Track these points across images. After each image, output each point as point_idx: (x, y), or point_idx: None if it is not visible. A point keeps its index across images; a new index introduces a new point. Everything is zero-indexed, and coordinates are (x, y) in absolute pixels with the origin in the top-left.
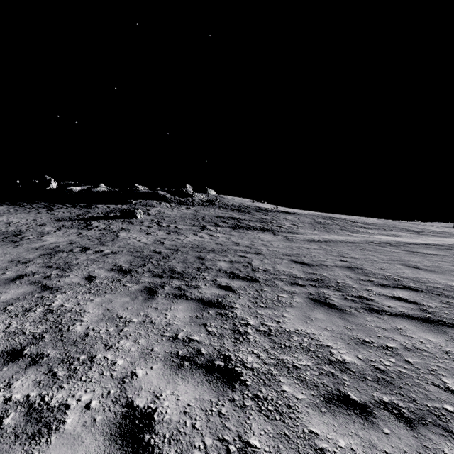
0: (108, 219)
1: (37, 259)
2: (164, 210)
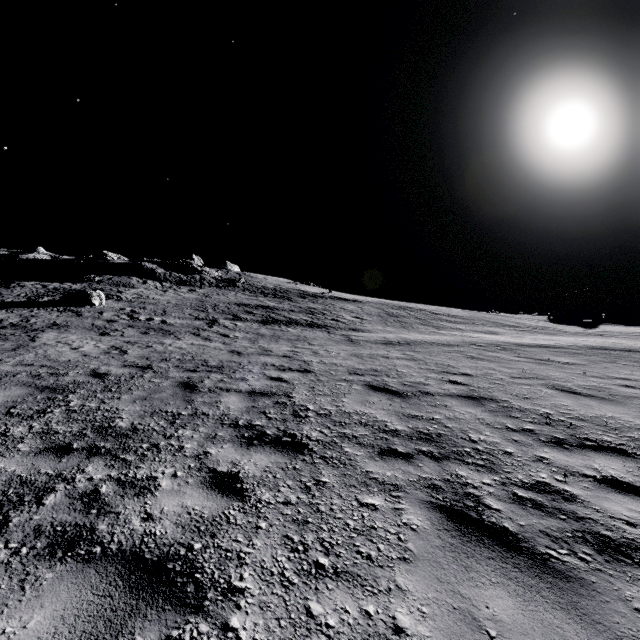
0: (33, 307)
1: None
2: (150, 293)
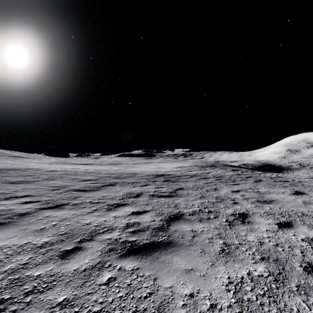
0: None
1: (59, 164)
2: None
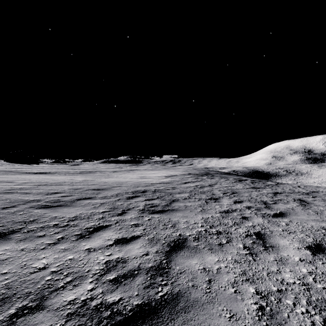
0: None
1: None
2: None
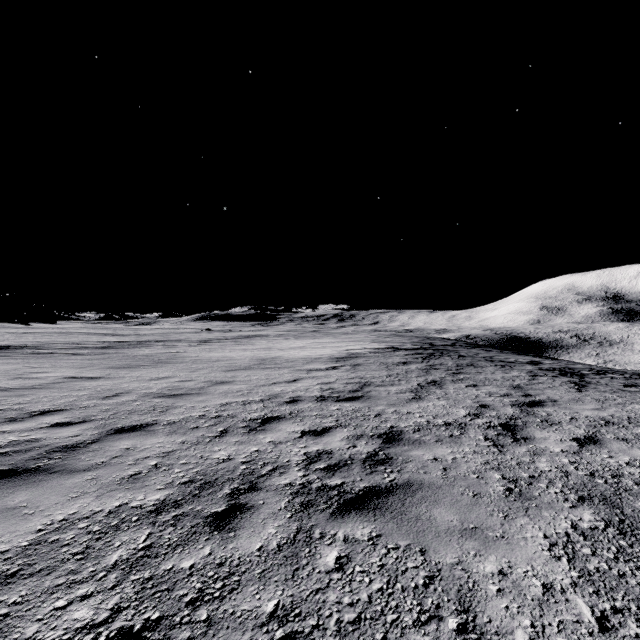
0: None
1: None
2: None
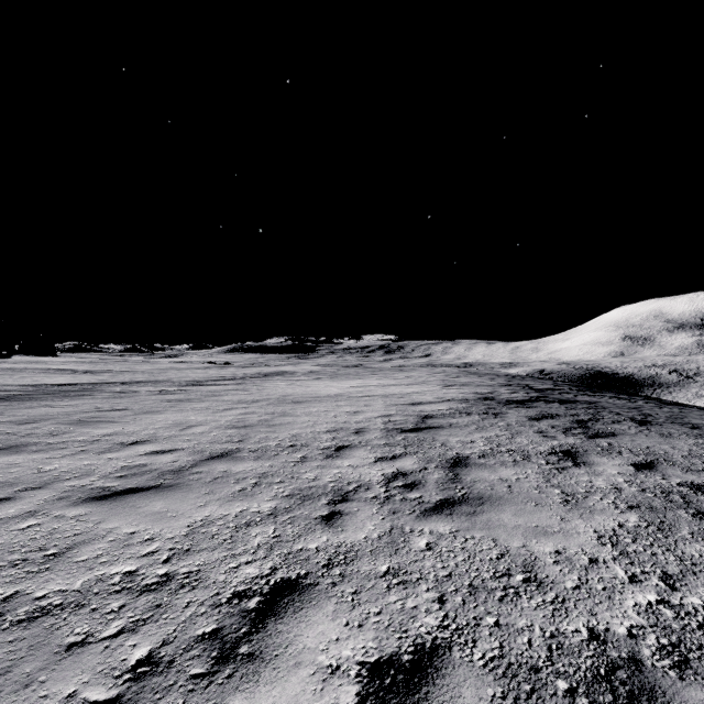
0: None
1: None
2: None
